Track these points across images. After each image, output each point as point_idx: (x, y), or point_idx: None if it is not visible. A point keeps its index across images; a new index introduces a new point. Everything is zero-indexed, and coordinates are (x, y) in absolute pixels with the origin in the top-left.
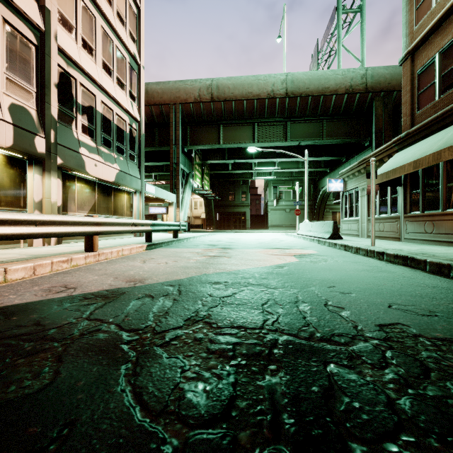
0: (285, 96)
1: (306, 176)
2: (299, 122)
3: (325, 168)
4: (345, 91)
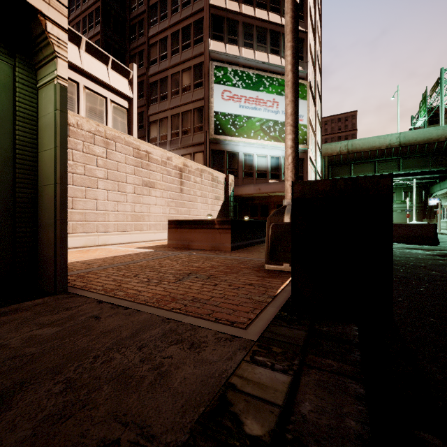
0: (399, 146)
1: (414, 195)
2: (409, 158)
3: (434, 179)
4: (444, 139)
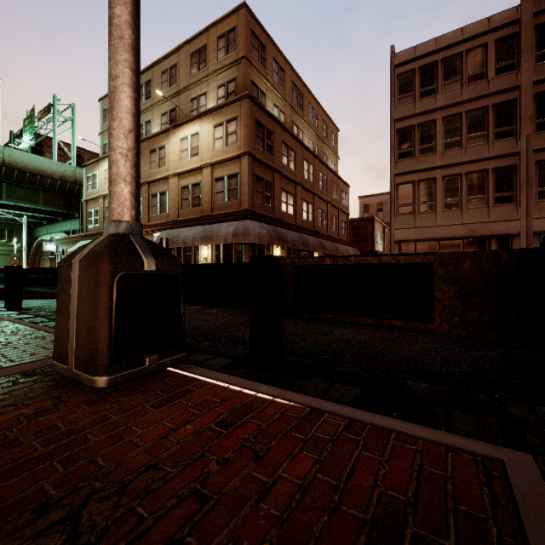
0: (3, 165)
1: (25, 235)
2: (17, 186)
3: (42, 220)
4: (59, 178)
